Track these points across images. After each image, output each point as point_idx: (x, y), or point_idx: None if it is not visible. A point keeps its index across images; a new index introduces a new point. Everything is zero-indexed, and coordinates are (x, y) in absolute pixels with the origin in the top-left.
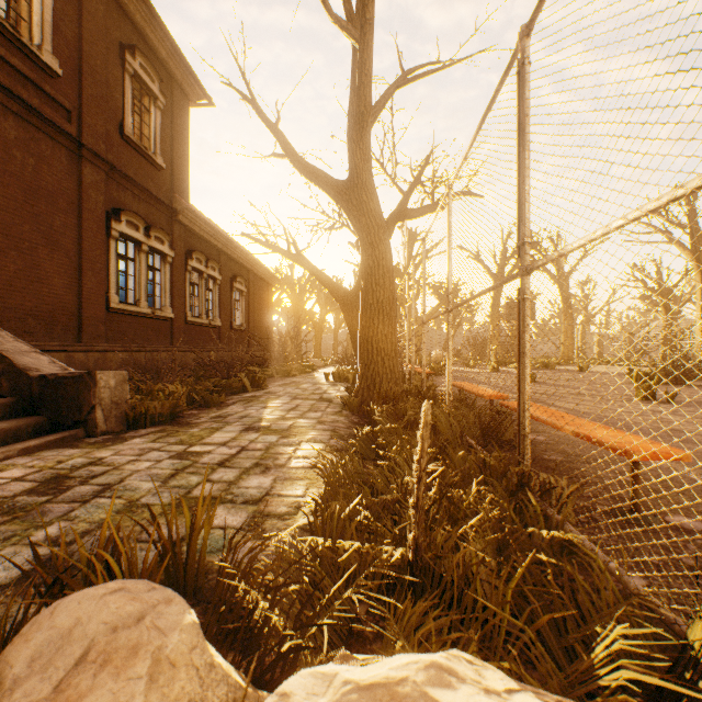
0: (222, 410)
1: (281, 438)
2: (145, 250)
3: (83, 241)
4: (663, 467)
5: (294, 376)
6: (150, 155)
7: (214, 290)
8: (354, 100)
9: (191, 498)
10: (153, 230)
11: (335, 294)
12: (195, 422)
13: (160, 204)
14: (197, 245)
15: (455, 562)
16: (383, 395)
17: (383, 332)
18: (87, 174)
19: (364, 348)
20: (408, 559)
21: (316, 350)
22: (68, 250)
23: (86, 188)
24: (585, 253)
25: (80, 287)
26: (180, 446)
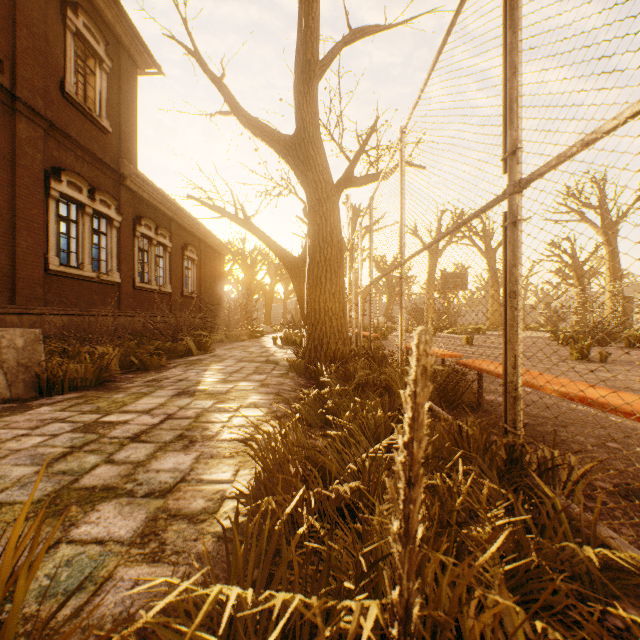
0: (160, 374)
1: (217, 403)
2: (89, 213)
3: (17, 199)
4: (639, 429)
5: (243, 341)
6: (95, 117)
7: (164, 257)
8: (301, 50)
9: (74, 490)
10: (97, 193)
11: (282, 259)
12: (125, 387)
13: (106, 168)
14: (147, 212)
15: (475, 634)
16: (331, 356)
17: (331, 291)
18: (21, 129)
19: (311, 307)
20: (391, 636)
21: (266, 317)
22: None
23: (20, 143)
24: None
25: (14, 247)
26: (92, 416)
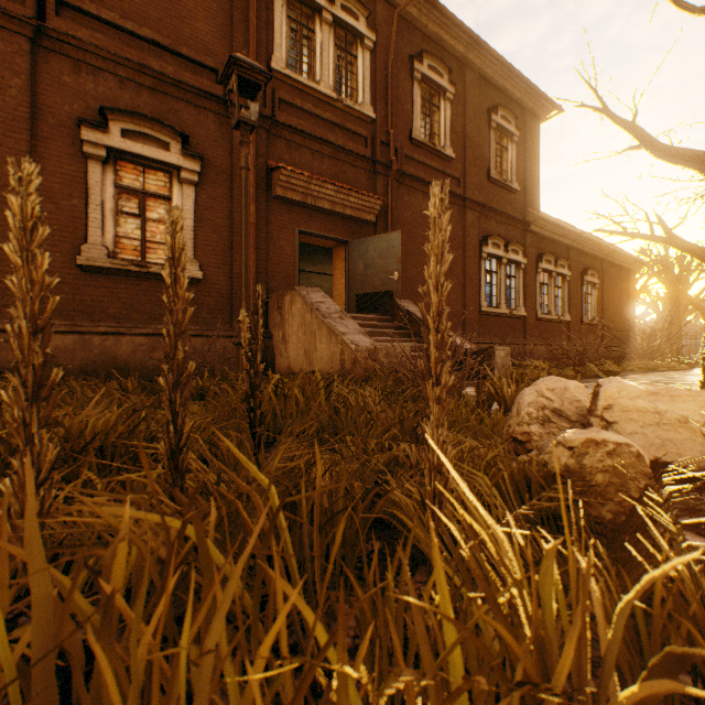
0: None
1: None
2: (503, 263)
3: (465, 266)
4: None
5: (662, 371)
6: (507, 184)
7: (562, 286)
8: None
9: None
10: (509, 245)
11: None
12: None
13: (515, 222)
14: (546, 247)
15: None
16: None
17: None
18: (467, 218)
19: None
20: None
21: None
22: (457, 274)
23: (466, 228)
24: None
25: (463, 299)
26: None
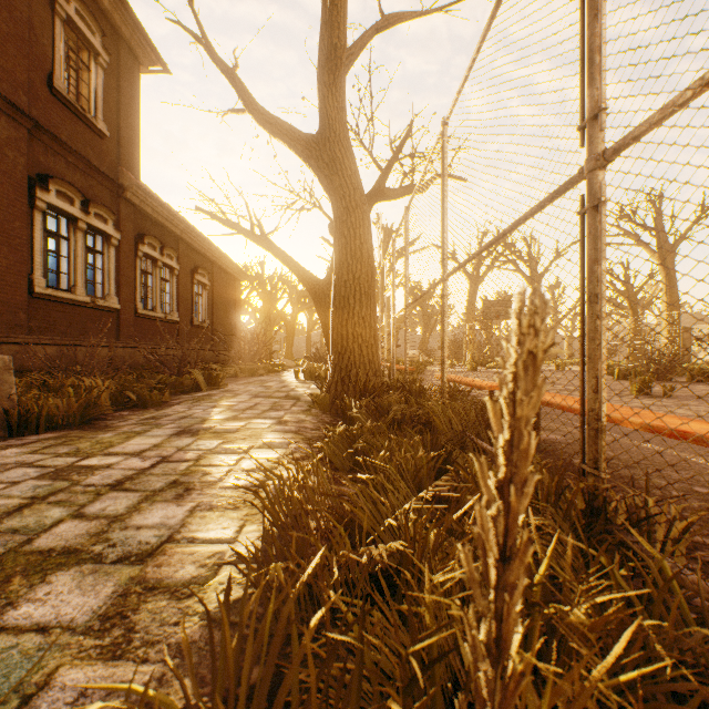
0: (161, 411)
1: (223, 443)
2: (82, 228)
3: None
4: None
5: (261, 376)
6: (89, 118)
7: (171, 281)
8: (326, 35)
9: (23, 554)
10: (92, 206)
11: (305, 282)
12: (117, 426)
13: (103, 177)
14: (151, 229)
15: None
16: (360, 389)
17: (360, 315)
18: (1, 128)
19: (338, 333)
20: None
21: (288, 351)
22: None
23: None
24: (557, 255)
25: None
26: (68, 459)
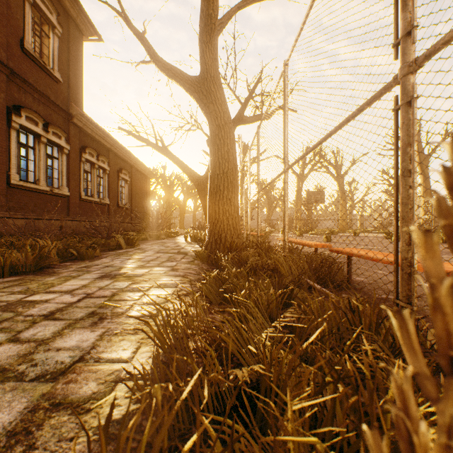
0: (93, 262)
1: (132, 284)
2: (44, 142)
3: None
4: None
5: (163, 239)
6: (49, 69)
7: (104, 177)
8: (204, 9)
9: None
10: (51, 127)
11: (191, 177)
12: (60, 272)
13: (58, 108)
14: (90, 143)
15: None
16: (228, 246)
17: (227, 197)
18: None
19: (212, 209)
20: None
21: (181, 223)
22: None
23: None
24: (353, 162)
25: None
26: (18, 296)
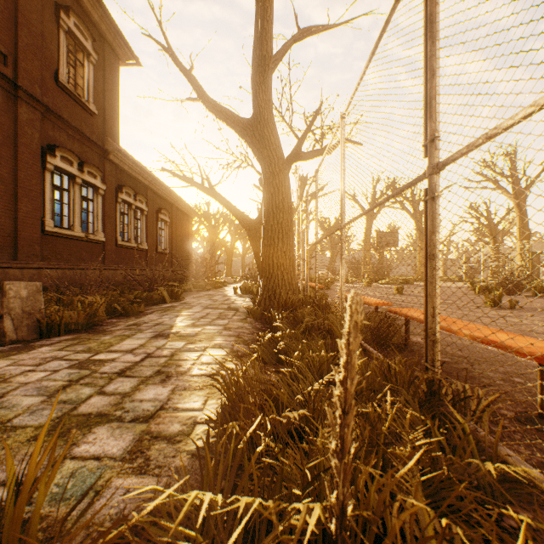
0: (139, 319)
1: (188, 344)
2: (79, 183)
3: (19, 171)
4: None
5: (208, 290)
6: (84, 102)
7: (142, 219)
8: (257, 47)
9: (74, 416)
10: (86, 166)
11: (241, 221)
12: (111, 330)
13: (93, 144)
14: (127, 181)
15: (396, 529)
16: (282, 304)
17: (282, 250)
18: (22, 113)
19: (266, 263)
20: (330, 530)
21: (227, 270)
22: (4, 178)
23: (21, 124)
24: None
25: (16, 212)
26: (85, 355)
